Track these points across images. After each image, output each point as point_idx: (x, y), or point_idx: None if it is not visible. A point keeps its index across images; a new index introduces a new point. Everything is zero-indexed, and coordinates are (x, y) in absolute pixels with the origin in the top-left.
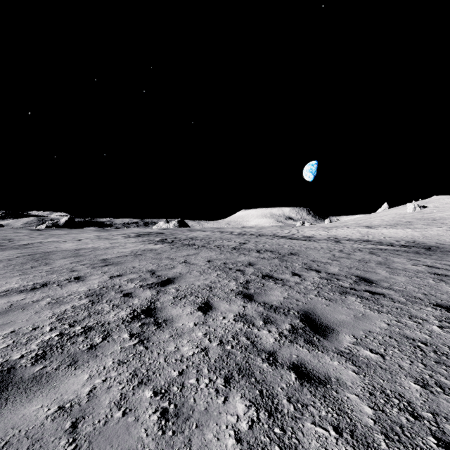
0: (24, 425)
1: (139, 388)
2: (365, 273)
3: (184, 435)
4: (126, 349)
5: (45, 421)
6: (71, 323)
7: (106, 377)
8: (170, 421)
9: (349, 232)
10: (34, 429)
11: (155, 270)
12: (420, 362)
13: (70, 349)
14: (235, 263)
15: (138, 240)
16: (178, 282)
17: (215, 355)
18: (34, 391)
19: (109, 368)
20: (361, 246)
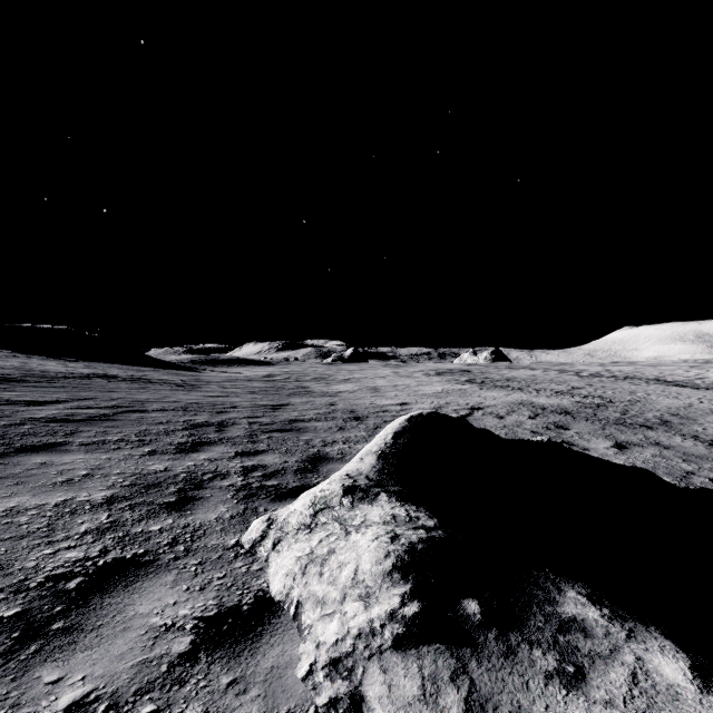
0: None
1: None
2: (680, 419)
3: None
4: None
5: None
6: None
7: None
8: None
9: None
10: None
11: (468, 402)
12: (595, 437)
13: None
14: (543, 404)
15: (442, 379)
16: (486, 409)
17: (499, 426)
18: None
19: None
20: None
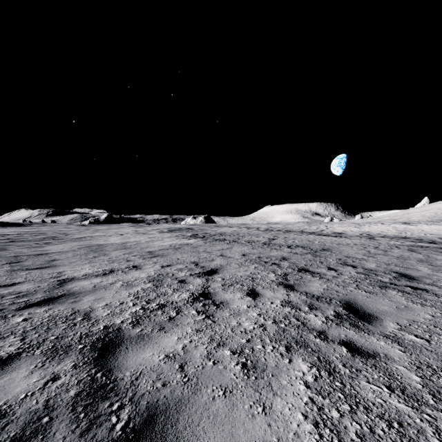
0: (147, 364)
1: (219, 348)
2: (405, 269)
3: (264, 380)
4: (198, 321)
5: (160, 363)
6: (147, 301)
7: (191, 340)
8: (251, 371)
9: (384, 228)
10: (155, 367)
11: (197, 262)
12: None
13: (155, 319)
14: (269, 257)
15: (172, 235)
16: (222, 272)
17: (272, 330)
18: (143, 345)
19: (190, 333)
20: (398, 243)
